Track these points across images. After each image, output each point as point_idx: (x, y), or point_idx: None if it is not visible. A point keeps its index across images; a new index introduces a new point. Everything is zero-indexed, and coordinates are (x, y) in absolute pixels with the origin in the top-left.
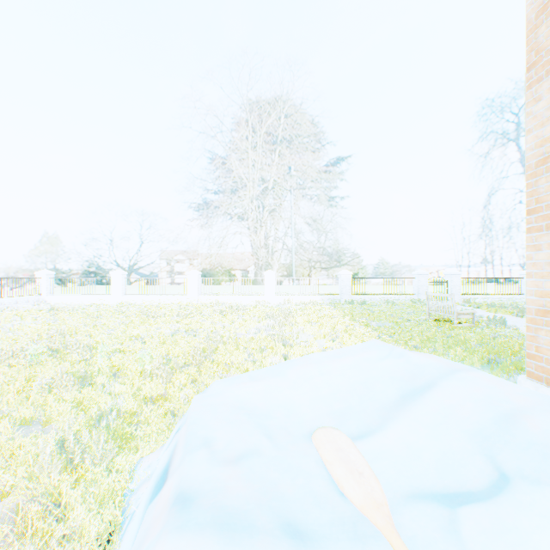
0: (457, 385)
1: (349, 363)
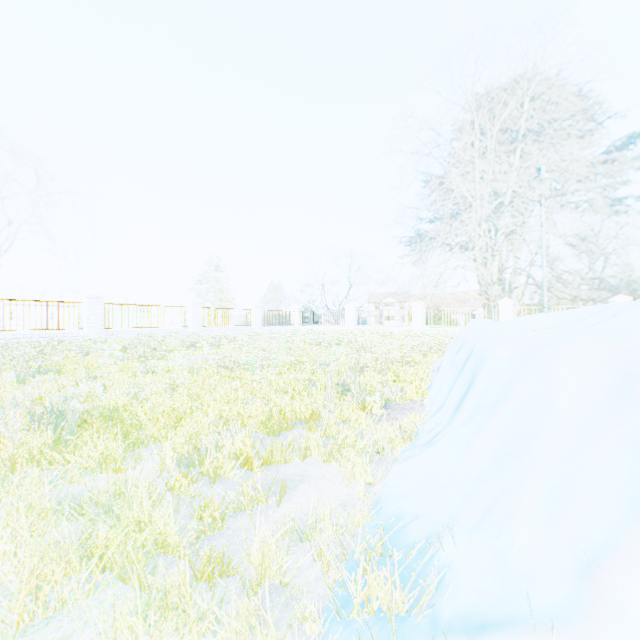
0: (623, 303)
1: (562, 312)
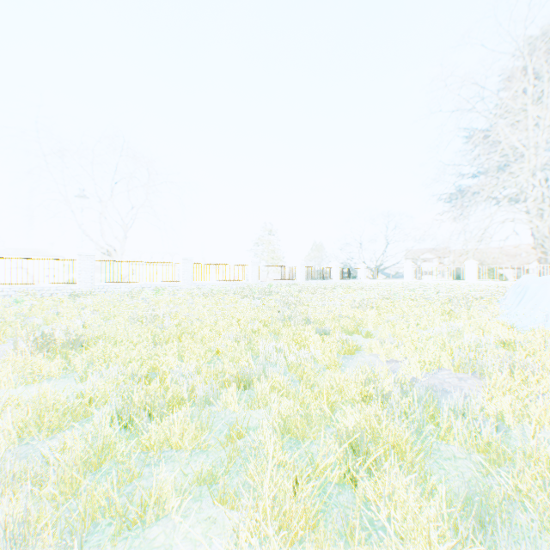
0: None
1: None
